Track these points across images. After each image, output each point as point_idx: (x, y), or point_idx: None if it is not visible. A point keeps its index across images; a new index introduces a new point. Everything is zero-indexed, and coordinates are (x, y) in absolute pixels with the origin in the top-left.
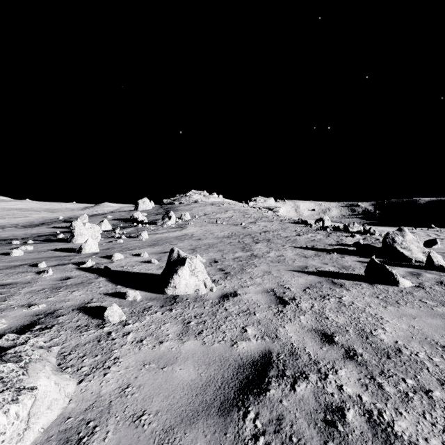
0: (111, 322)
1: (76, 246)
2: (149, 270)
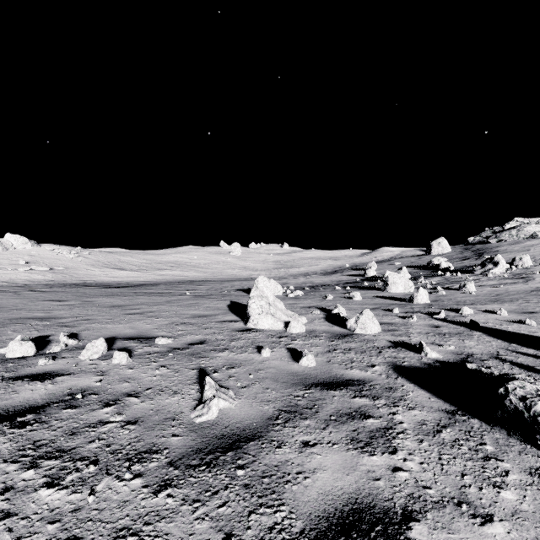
0: None
1: (394, 295)
2: (535, 333)
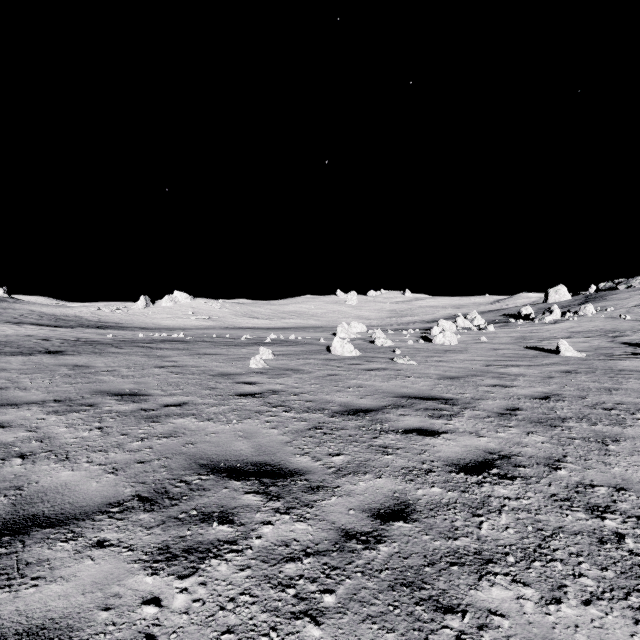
0: (408, 343)
1: None
2: None
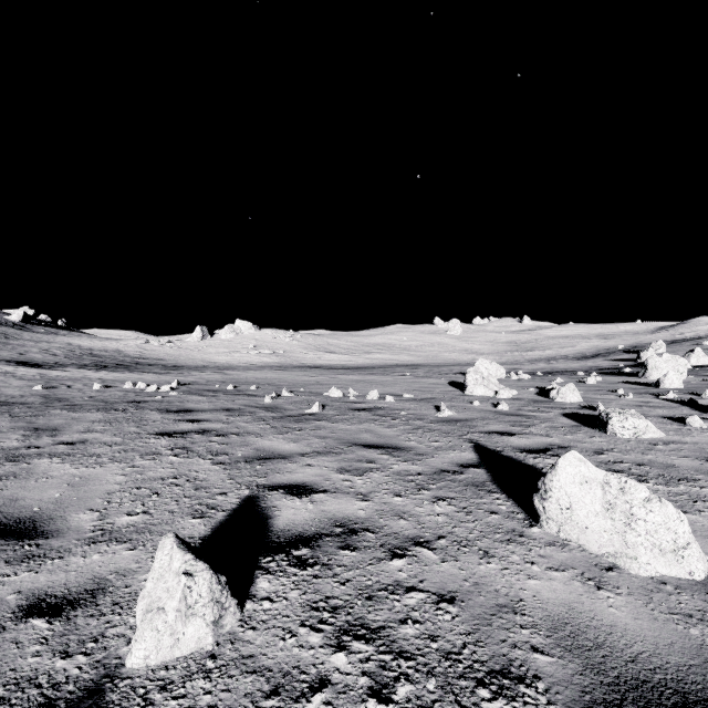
0: (691, 426)
1: (649, 381)
2: None
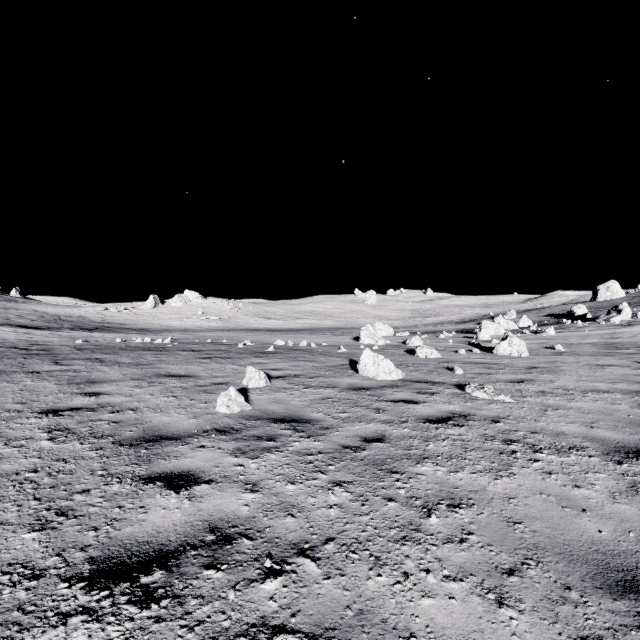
0: (459, 353)
1: None
2: None
